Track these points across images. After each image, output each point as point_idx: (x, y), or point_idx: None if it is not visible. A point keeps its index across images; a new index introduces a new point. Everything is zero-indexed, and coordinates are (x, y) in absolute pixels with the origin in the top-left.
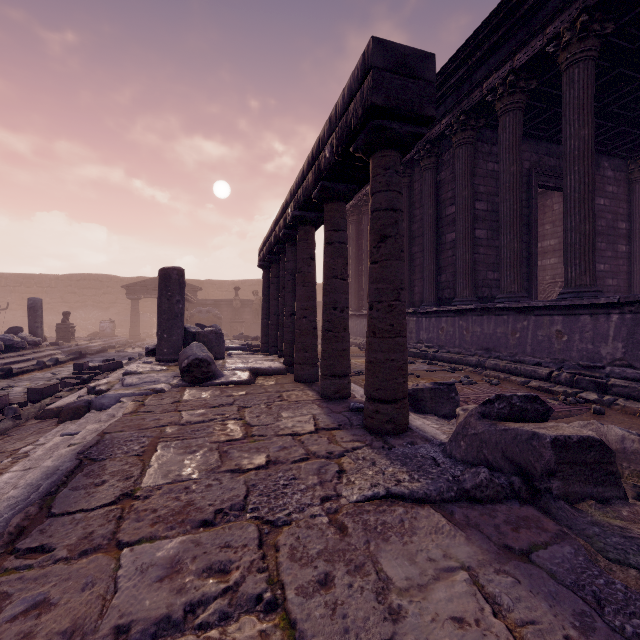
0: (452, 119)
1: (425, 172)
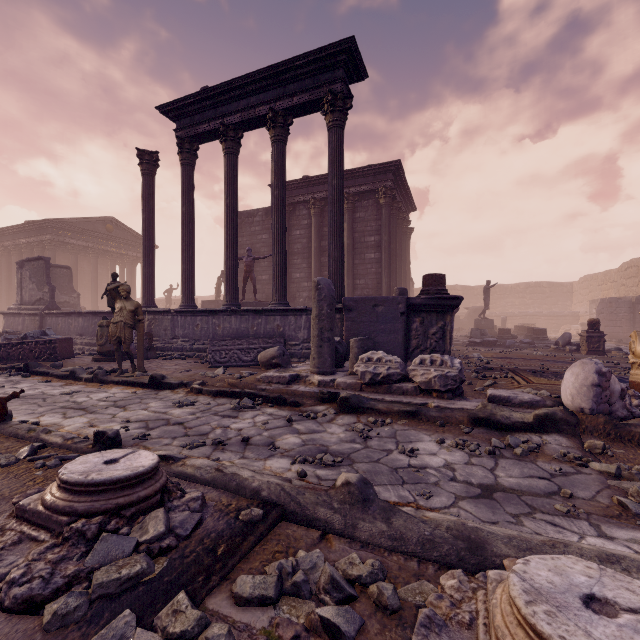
0: (11, 244)
1: (3, 257)
